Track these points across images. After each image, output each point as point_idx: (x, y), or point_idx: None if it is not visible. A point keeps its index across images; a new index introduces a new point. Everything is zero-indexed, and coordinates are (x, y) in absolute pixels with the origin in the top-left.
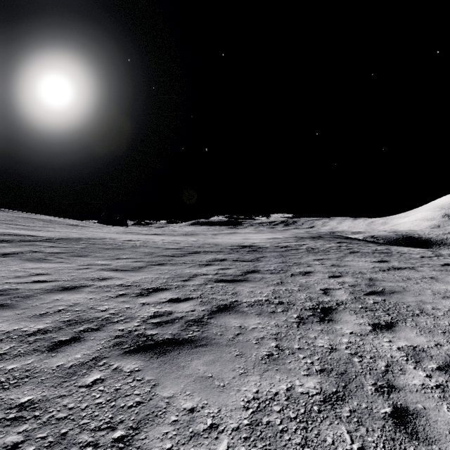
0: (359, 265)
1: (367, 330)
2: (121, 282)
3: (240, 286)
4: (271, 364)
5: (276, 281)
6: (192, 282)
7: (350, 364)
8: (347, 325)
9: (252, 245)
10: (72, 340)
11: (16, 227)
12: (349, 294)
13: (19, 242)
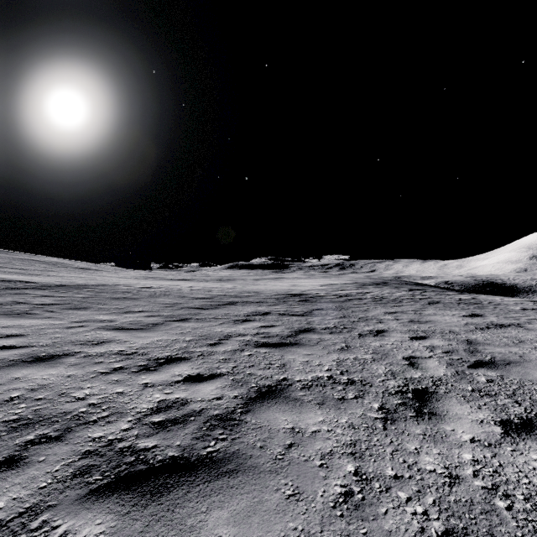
0: (446, 321)
1: (496, 434)
2: (122, 347)
3: (289, 353)
4: (353, 519)
5: (340, 345)
6: (222, 347)
7: (494, 516)
8: (461, 423)
9: (303, 294)
10: (5, 464)
11: (8, 271)
12: (447, 367)
13: (3, 290)
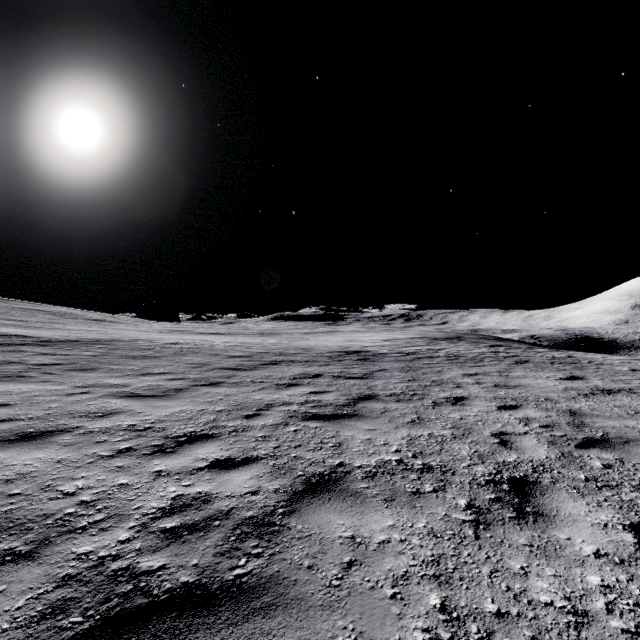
0: (540, 385)
1: (627, 544)
2: (134, 421)
3: (346, 428)
4: None
5: (410, 417)
6: (261, 420)
7: None
8: (578, 528)
9: (362, 351)
10: None
11: (4, 323)
12: (549, 447)
13: None
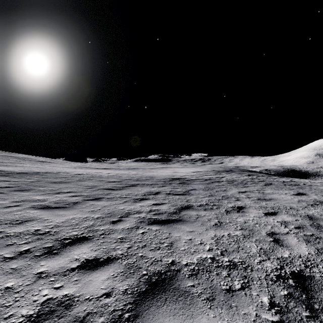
0: (283, 198)
1: None
2: (39, 226)
3: (175, 231)
4: None
5: (214, 221)
6: (122, 224)
7: None
8: None
9: (181, 178)
10: None
11: None
12: (307, 244)
13: None
